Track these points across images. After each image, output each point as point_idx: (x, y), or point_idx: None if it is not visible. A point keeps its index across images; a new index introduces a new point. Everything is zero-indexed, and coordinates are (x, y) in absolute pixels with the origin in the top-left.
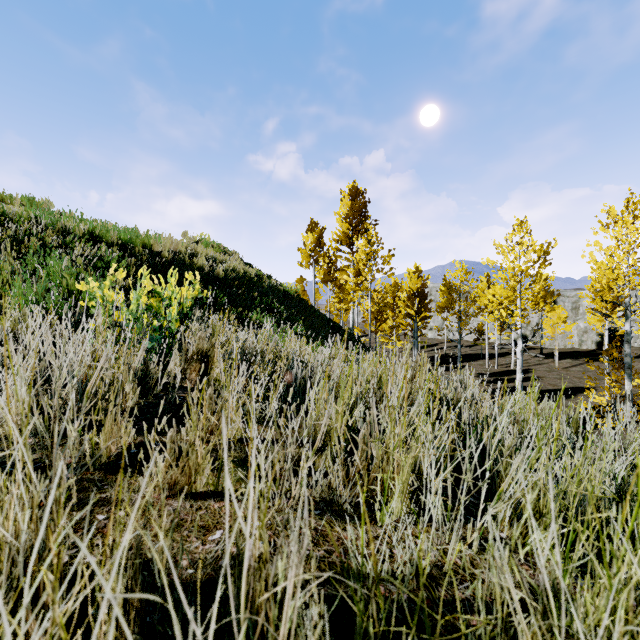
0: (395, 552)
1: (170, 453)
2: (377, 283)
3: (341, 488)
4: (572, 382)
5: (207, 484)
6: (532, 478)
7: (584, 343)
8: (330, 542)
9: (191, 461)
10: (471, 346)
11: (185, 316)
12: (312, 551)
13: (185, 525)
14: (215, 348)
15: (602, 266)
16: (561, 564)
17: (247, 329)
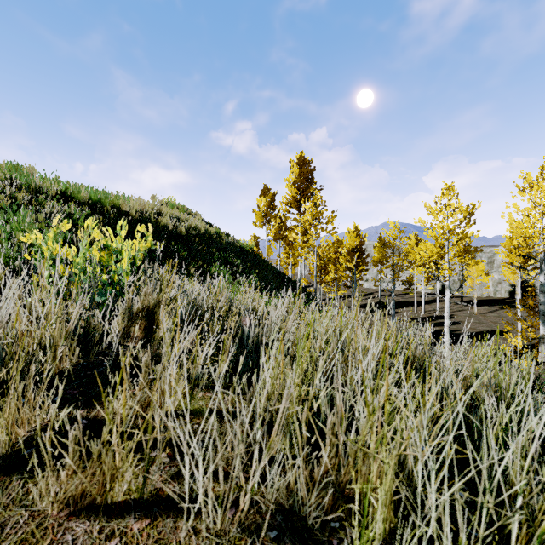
0: None
1: (73, 456)
2: (322, 240)
3: (304, 495)
4: (489, 326)
5: (128, 490)
6: None
7: (498, 292)
8: None
9: (104, 464)
10: (401, 295)
11: (137, 269)
12: None
13: None
14: (161, 304)
15: (520, 225)
16: None
17: (205, 281)
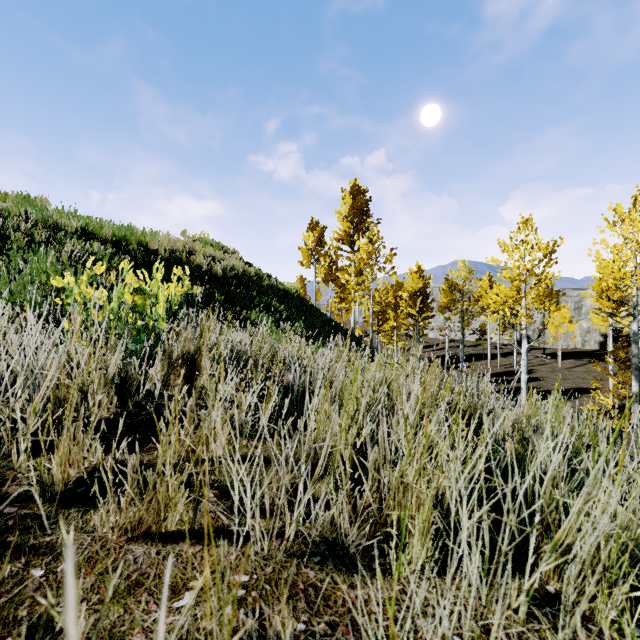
0: (419, 624)
1: (132, 485)
2: (379, 282)
3: (346, 526)
4: (575, 383)
5: (180, 521)
6: (606, 531)
7: (587, 343)
8: (333, 608)
9: (159, 494)
10: (473, 346)
11: (173, 315)
12: (309, 624)
13: (145, 583)
14: (202, 351)
15: (609, 265)
16: (637, 639)
17: (245, 329)
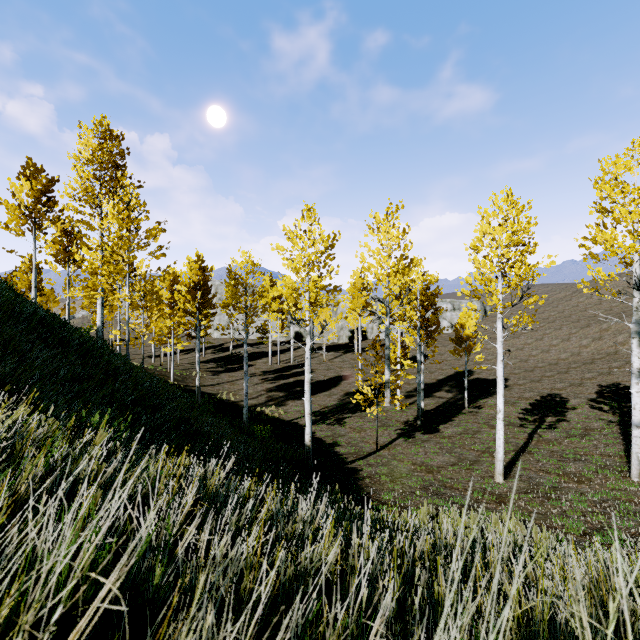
0: None
1: None
2: (139, 264)
3: None
4: (336, 372)
5: None
6: None
7: (341, 338)
8: None
9: None
10: (256, 344)
11: None
12: None
13: None
14: None
15: (371, 266)
16: None
17: None
